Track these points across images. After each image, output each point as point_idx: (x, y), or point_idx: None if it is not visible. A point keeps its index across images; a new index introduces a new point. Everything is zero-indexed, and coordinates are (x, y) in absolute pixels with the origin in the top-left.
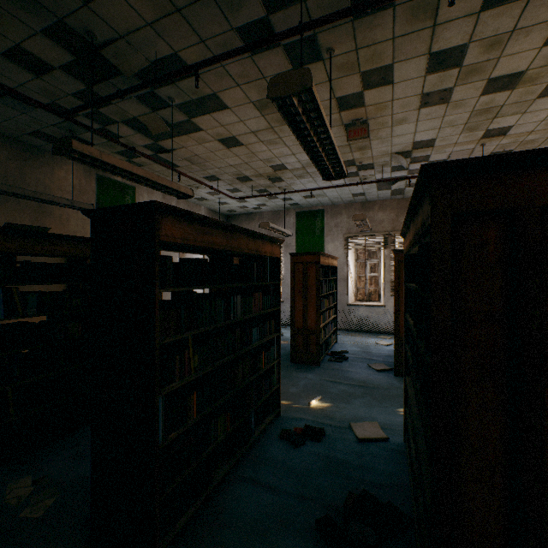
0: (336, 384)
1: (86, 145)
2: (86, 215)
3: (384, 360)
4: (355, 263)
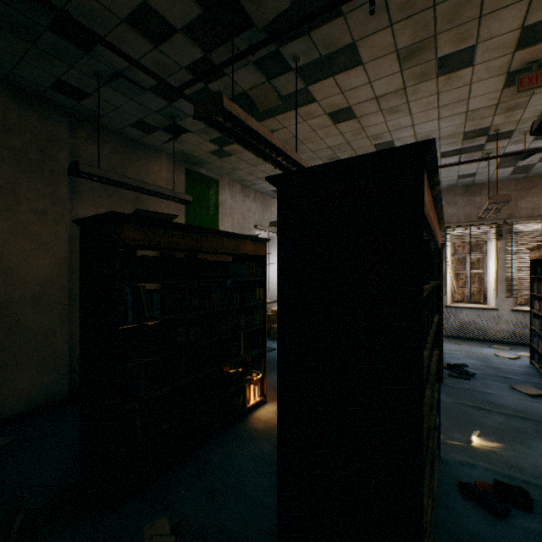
0: (485, 411)
1: (233, 104)
2: (271, 183)
3: (525, 379)
4: (452, 258)
